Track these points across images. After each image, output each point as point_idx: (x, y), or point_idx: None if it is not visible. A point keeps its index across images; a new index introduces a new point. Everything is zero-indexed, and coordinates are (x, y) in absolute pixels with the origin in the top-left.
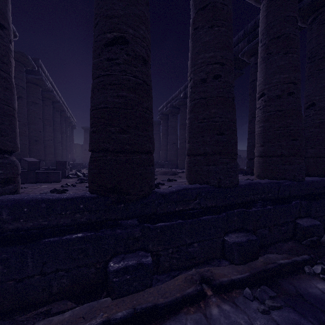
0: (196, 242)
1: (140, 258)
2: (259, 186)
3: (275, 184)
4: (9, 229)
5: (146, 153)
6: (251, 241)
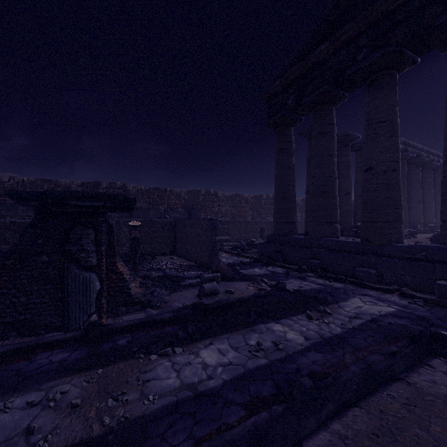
0: (409, 276)
1: (370, 270)
2: None
3: None
4: (331, 248)
5: (385, 222)
6: None
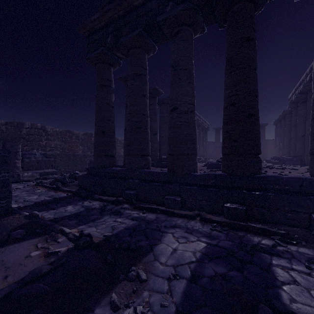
0: (205, 201)
1: (176, 198)
2: (271, 178)
3: (296, 179)
4: (144, 179)
5: (186, 155)
6: (237, 209)
